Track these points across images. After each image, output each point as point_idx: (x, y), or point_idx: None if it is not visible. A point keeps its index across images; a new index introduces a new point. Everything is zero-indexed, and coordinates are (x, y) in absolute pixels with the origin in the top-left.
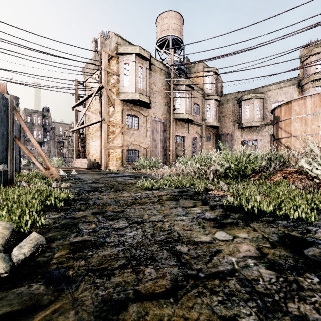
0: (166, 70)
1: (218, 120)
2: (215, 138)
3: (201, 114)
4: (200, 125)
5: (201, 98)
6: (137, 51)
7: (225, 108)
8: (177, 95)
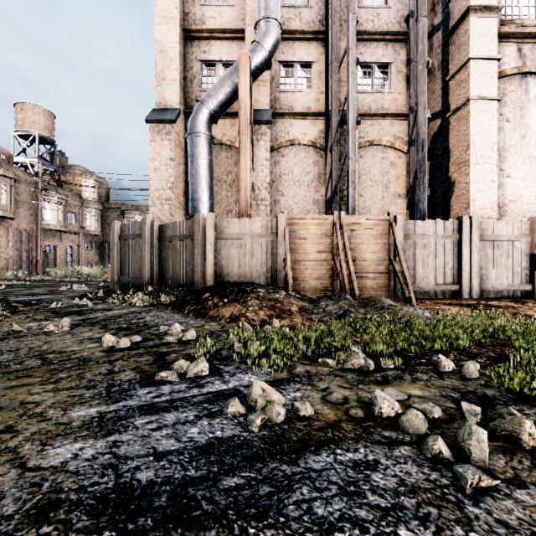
0: (33, 181)
1: (103, 227)
2: (99, 246)
3: (79, 221)
4: (77, 233)
5: (79, 205)
6: (1, 172)
7: (111, 216)
8: (47, 205)
